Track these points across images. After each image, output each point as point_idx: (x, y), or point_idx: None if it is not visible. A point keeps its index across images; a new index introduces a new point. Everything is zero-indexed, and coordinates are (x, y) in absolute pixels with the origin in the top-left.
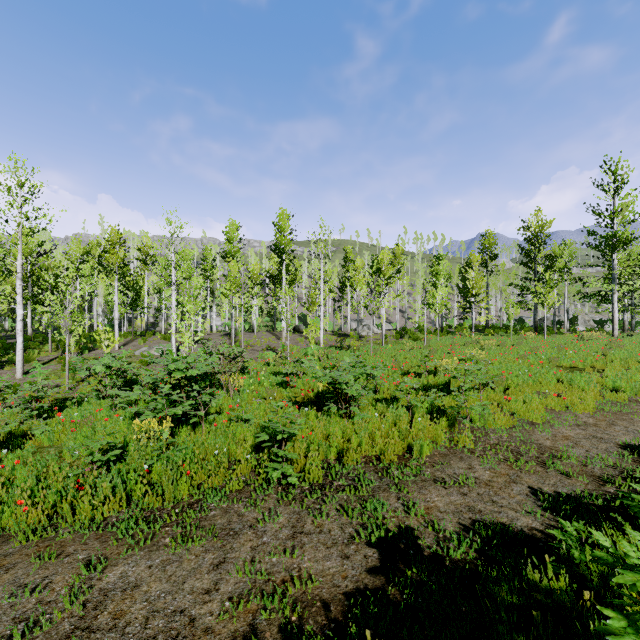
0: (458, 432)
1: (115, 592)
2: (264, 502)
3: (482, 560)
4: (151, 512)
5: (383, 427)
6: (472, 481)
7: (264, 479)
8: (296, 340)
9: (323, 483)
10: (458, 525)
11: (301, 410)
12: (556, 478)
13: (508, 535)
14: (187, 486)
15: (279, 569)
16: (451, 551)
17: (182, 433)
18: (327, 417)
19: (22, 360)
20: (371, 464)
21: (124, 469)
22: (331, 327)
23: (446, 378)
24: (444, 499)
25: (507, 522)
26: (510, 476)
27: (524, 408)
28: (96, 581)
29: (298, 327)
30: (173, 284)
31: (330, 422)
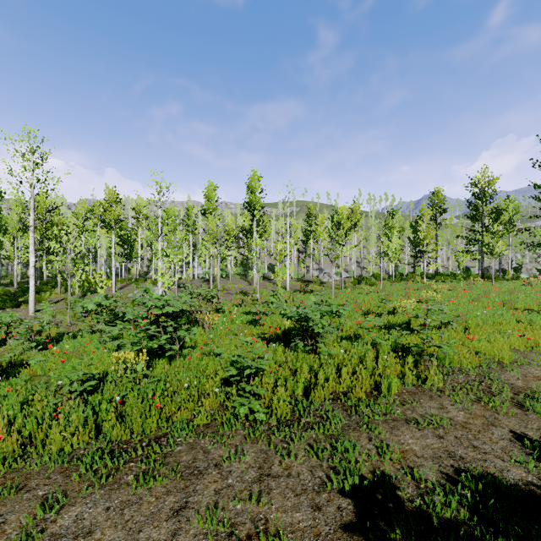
0: (424, 370)
1: (66, 539)
2: (231, 438)
3: (476, 521)
4: (118, 445)
5: (349, 364)
6: (446, 422)
7: (232, 413)
8: (265, 285)
9: (291, 419)
10: (440, 474)
11: (269, 346)
12: (539, 422)
13: (500, 489)
14: (156, 419)
15: (243, 519)
16: (438, 508)
17: (158, 365)
18: (294, 353)
19: (34, 300)
20: (339, 401)
21: (96, 400)
22: (296, 275)
23: (405, 318)
24: (419, 442)
25: (496, 473)
26: (487, 418)
27: (489, 347)
28: (50, 523)
29: (267, 274)
30: (159, 236)
31: (297, 358)
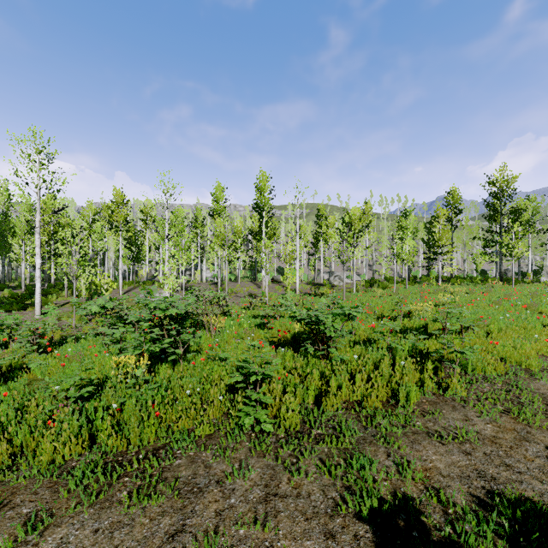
0: (444, 377)
1: None
2: (235, 451)
3: None
4: (113, 457)
5: (363, 370)
6: (473, 436)
7: (236, 423)
8: (274, 288)
9: (300, 431)
10: (470, 497)
11: (277, 350)
12: None
13: (542, 517)
14: (154, 428)
15: (247, 547)
16: (471, 539)
17: (161, 370)
18: (304, 358)
19: (40, 303)
20: (353, 411)
21: (92, 407)
22: (305, 278)
23: (422, 322)
24: (444, 458)
25: (535, 497)
26: (518, 432)
27: (515, 353)
28: (31, 547)
29: (276, 277)
30: (166, 237)
31: (307, 363)
